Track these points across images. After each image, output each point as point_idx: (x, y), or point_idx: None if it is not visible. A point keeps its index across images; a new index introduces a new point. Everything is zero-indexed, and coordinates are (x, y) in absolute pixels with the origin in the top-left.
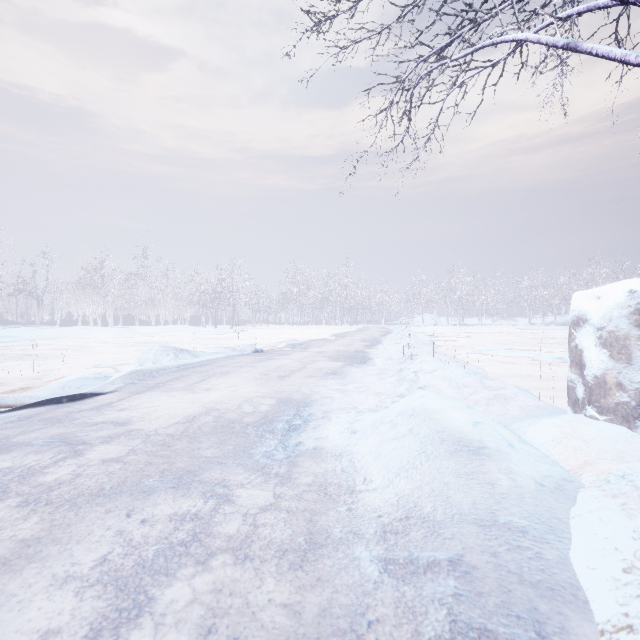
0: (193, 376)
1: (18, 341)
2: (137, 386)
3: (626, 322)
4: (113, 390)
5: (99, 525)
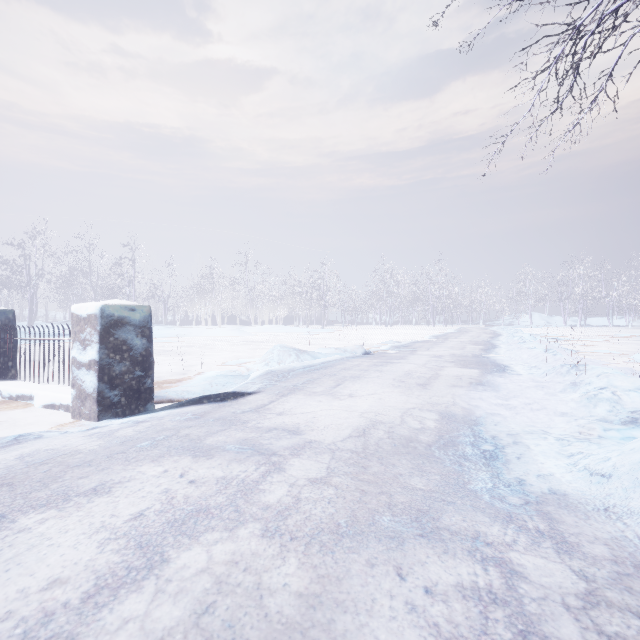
0: (325, 379)
1: (154, 338)
2: (277, 387)
3: None
4: (256, 390)
5: (375, 587)
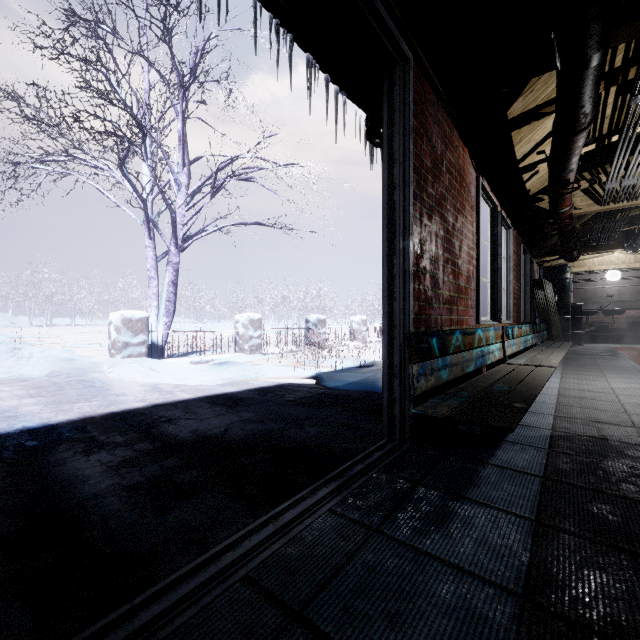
0: None
1: None
2: None
3: (120, 323)
4: None
5: None
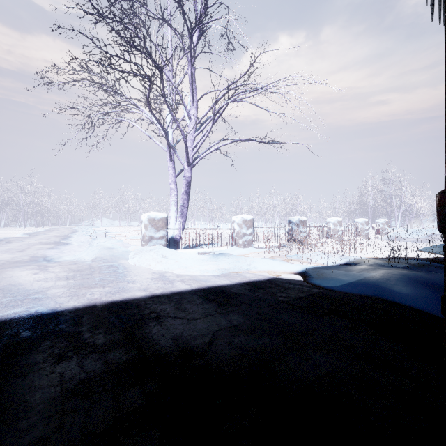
0: None
1: None
2: None
3: (147, 222)
4: None
5: (15, 269)
